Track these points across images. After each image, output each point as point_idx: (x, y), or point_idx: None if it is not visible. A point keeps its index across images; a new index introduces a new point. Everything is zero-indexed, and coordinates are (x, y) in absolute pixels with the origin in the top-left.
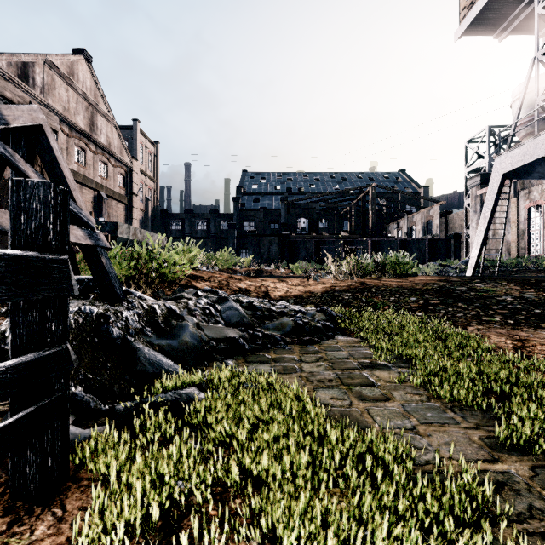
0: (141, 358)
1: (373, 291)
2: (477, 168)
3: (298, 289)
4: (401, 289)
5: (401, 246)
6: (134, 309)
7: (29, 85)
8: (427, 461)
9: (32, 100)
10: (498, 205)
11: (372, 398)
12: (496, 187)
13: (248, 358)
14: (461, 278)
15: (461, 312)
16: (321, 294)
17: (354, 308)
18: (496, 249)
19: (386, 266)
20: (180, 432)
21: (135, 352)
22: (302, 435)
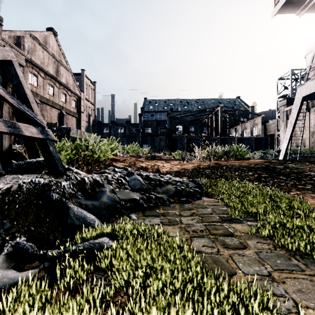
0: (71, 215)
1: (224, 168)
2: (284, 94)
3: (177, 167)
4: (241, 167)
5: (238, 142)
6: (70, 180)
7: (21, 49)
8: (288, 309)
9: (6, 45)
10: (299, 116)
11: (233, 246)
12: (298, 105)
13: (145, 212)
14: (278, 161)
15: (283, 182)
16: (191, 170)
17: (213, 179)
18: (297, 143)
19: (230, 153)
20: (92, 274)
21: (67, 210)
22: (184, 283)
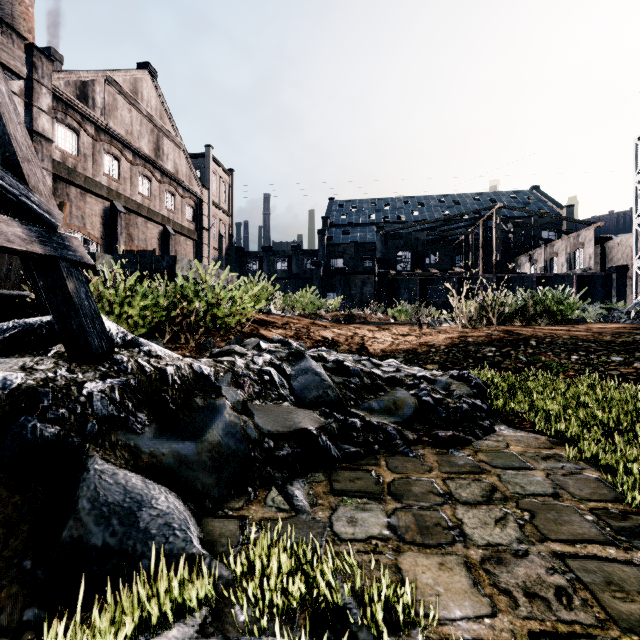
0: (81, 504)
1: (534, 345)
2: None
3: (408, 340)
4: (581, 341)
5: (538, 284)
6: (118, 376)
7: (88, 107)
8: None
9: None
10: None
11: None
12: None
13: (335, 479)
14: None
15: None
16: (446, 348)
17: (508, 372)
18: None
19: (536, 308)
20: None
21: (74, 486)
22: None
